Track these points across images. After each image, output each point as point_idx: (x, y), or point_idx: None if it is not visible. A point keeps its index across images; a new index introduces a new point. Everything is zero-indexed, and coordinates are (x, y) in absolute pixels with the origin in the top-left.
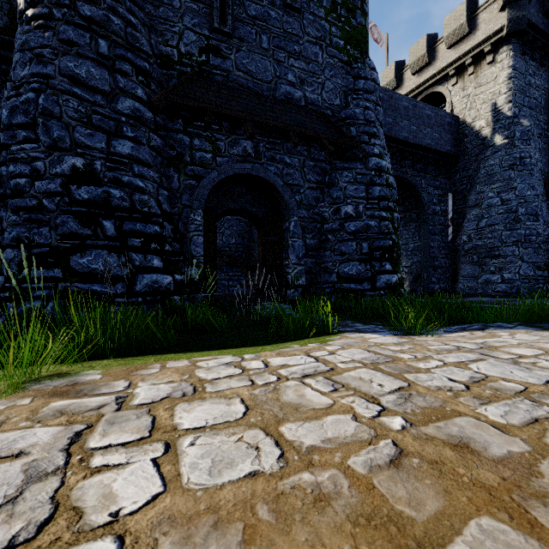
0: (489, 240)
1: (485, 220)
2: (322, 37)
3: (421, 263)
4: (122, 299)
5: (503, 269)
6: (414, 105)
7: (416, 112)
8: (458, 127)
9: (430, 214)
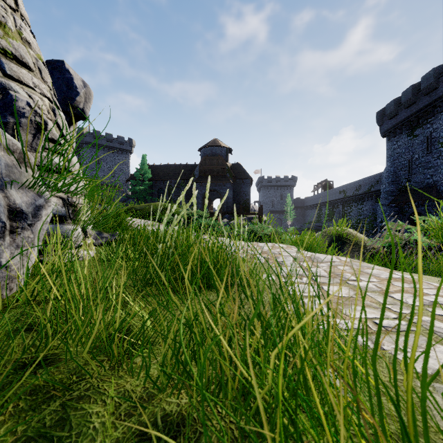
0: None
1: None
2: (439, 154)
3: None
4: None
5: None
6: None
7: None
8: None
9: None
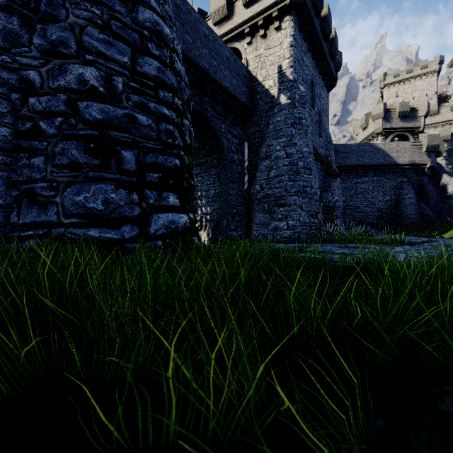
0: (277, 190)
1: (274, 170)
2: None
3: (221, 210)
4: None
5: (288, 217)
6: (215, 38)
7: (216, 47)
8: (252, 83)
9: (229, 160)
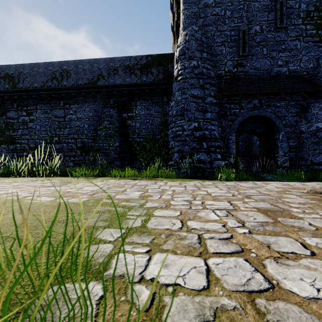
0: None
1: None
2: (300, 34)
3: None
4: (209, 170)
5: None
6: None
7: None
8: None
9: None
